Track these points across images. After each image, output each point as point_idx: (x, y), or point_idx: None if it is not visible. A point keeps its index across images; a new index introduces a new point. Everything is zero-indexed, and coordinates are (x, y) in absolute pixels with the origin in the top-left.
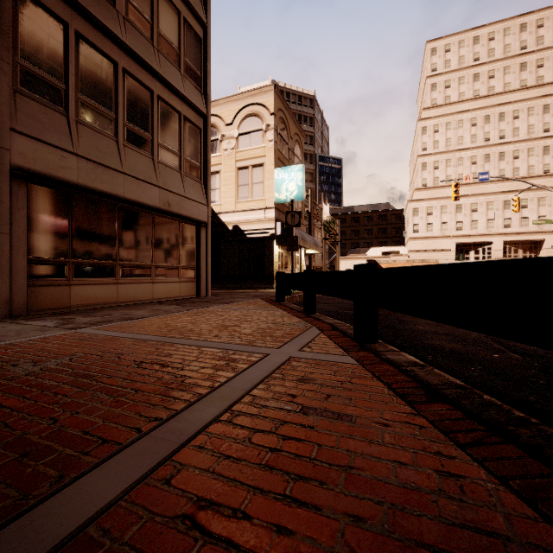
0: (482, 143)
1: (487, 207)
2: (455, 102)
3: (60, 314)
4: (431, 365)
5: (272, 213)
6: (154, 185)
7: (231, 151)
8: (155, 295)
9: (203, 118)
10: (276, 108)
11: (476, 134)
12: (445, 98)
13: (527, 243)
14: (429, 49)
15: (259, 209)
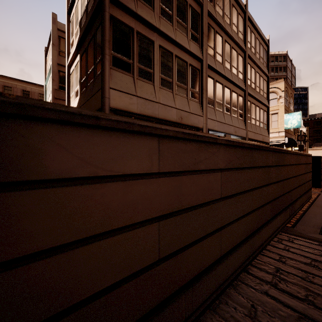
0: None
1: None
2: None
3: None
4: None
5: (283, 134)
6: (261, 134)
7: None
8: None
9: (267, 108)
10: (284, 88)
11: None
12: None
13: None
14: None
15: (275, 132)
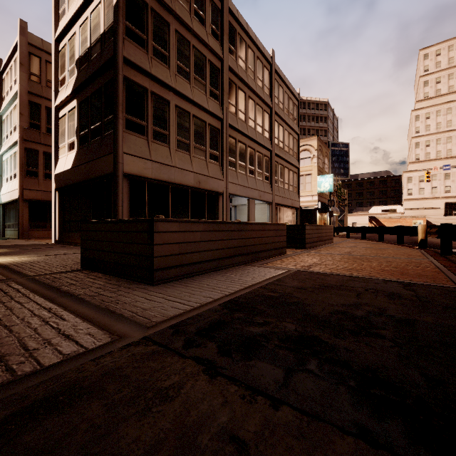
0: None
1: None
2: (445, 94)
3: None
4: None
5: (316, 198)
6: (290, 199)
7: None
8: None
9: (297, 169)
10: (317, 146)
11: None
12: (436, 91)
13: None
14: (422, 55)
15: (309, 196)
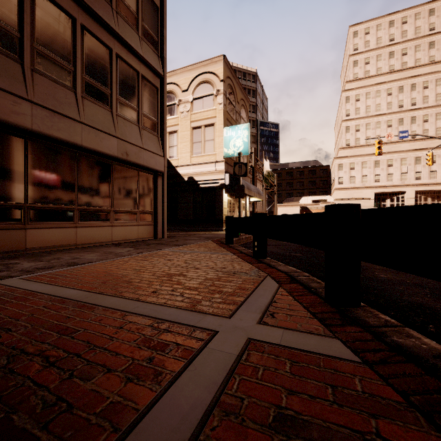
0: (397, 109)
1: (401, 163)
2: (374, 75)
3: (11, 257)
4: (439, 342)
5: (222, 166)
6: (112, 135)
7: (186, 113)
8: (114, 238)
9: (160, 79)
10: (225, 76)
11: (391, 102)
12: (365, 73)
13: (435, 192)
14: (352, 32)
15: (210, 162)
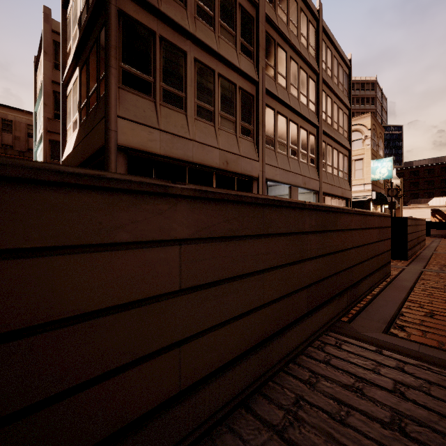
0: None
1: None
2: None
3: None
4: None
5: (369, 187)
6: (340, 187)
7: None
8: None
9: (348, 151)
10: (371, 125)
11: None
12: None
13: None
14: None
15: (360, 184)
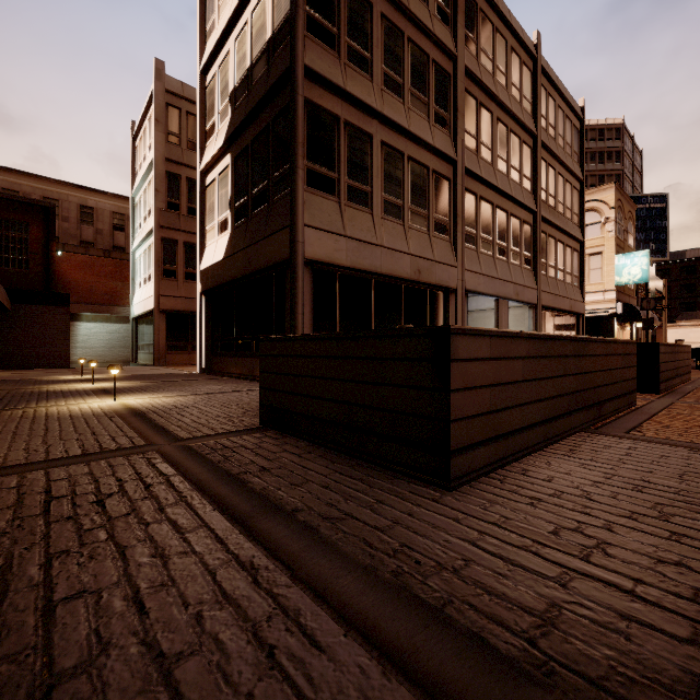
0: None
1: None
2: None
3: None
4: None
5: (612, 295)
6: (567, 298)
7: None
8: None
9: (579, 243)
10: (615, 201)
11: None
12: None
13: None
14: None
15: (597, 292)
